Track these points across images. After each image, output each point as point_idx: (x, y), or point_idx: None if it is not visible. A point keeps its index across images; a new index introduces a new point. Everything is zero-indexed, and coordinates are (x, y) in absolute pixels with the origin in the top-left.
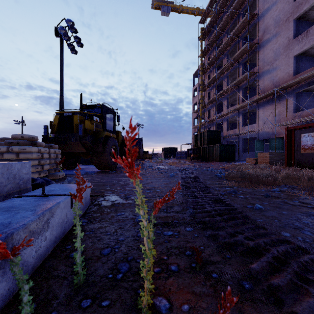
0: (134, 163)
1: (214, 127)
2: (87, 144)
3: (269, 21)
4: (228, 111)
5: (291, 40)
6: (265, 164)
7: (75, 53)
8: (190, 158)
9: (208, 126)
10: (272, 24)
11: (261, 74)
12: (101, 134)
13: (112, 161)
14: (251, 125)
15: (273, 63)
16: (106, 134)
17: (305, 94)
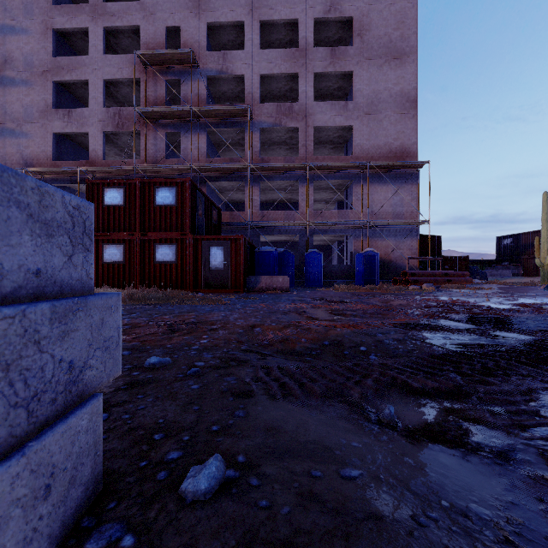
0: None
1: None
2: None
3: (16, 52)
4: None
5: (50, 107)
6: None
7: None
8: None
9: None
10: (21, 61)
11: (1, 130)
12: None
13: None
14: None
15: (23, 124)
16: None
17: (70, 191)
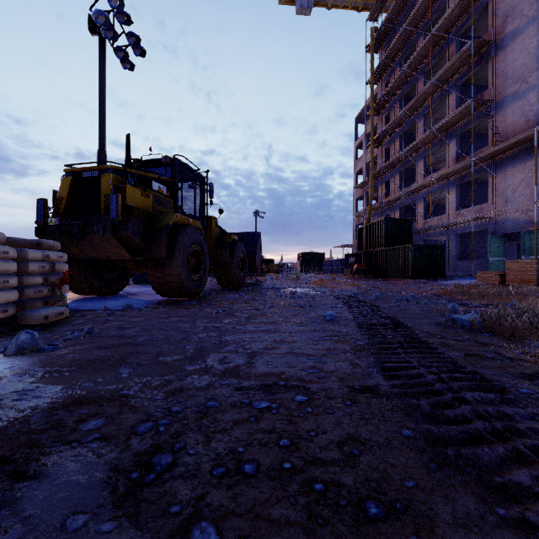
0: (244, 281)
1: (397, 213)
2: (131, 240)
3: None
4: (428, 181)
5: None
6: (529, 286)
7: (130, 68)
8: (352, 272)
9: (384, 212)
10: None
11: (500, 102)
12: (165, 219)
13: (190, 278)
14: (476, 207)
15: (528, 76)
16: (178, 219)
17: None
